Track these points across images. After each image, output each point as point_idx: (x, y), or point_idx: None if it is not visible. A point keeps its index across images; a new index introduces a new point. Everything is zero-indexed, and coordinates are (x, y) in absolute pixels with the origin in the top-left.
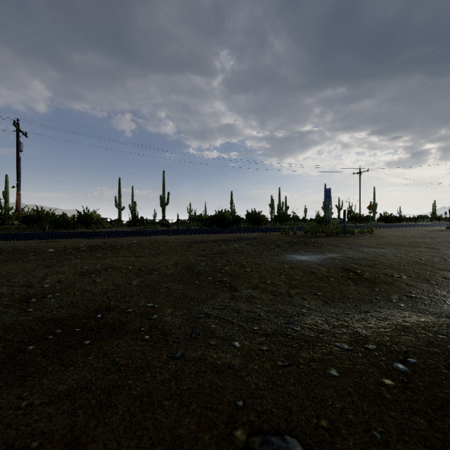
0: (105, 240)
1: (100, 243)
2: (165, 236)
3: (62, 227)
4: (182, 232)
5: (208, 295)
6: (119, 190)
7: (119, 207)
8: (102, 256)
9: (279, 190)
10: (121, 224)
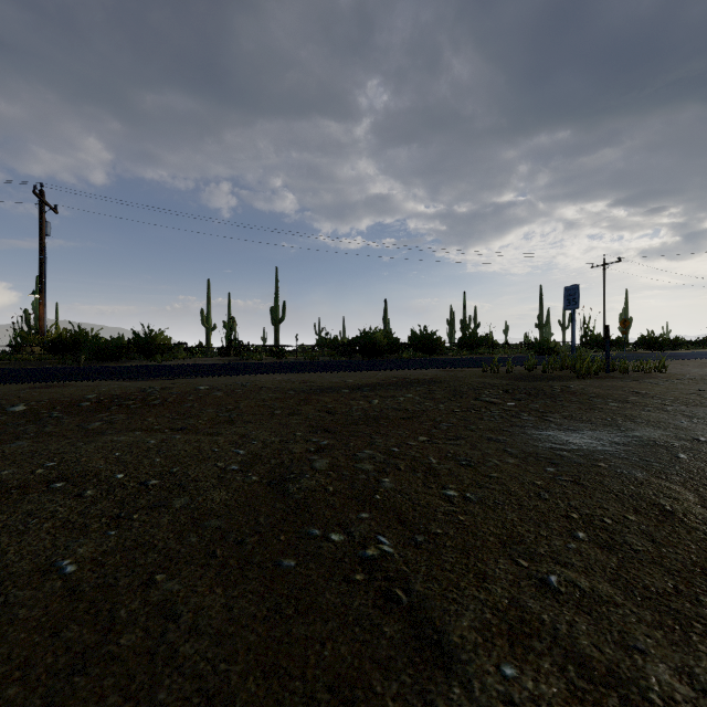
0: (146, 385)
1: (133, 391)
2: (265, 376)
3: (109, 358)
4: (299, 367)
5: (314, 705)
6: (208, 300)
7: (208, 325)
8: (100, 427)
9: (464, 296)
10: (206, 353)
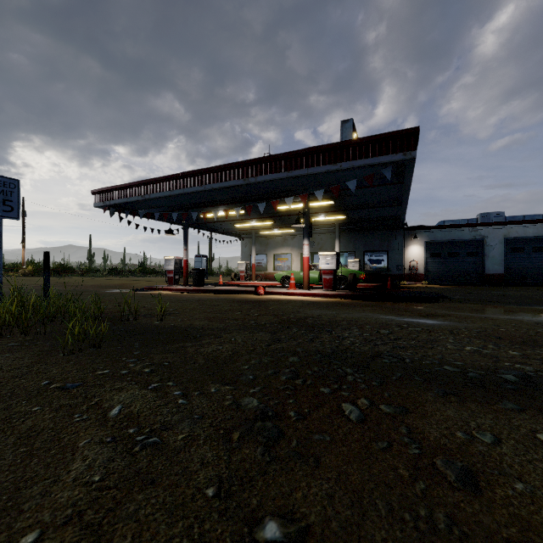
0: None
1: None
2: None
3: None
4: None
5: None
6: None
7: None
8: None
9: None
10: None
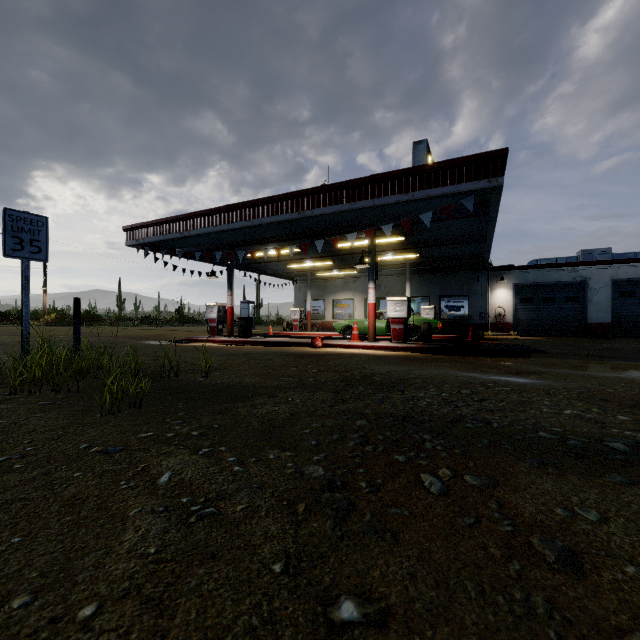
0: None
1: None
2: None
3: None
4: None
5: None
6: None
7: None
8: None
9: None
10: None
